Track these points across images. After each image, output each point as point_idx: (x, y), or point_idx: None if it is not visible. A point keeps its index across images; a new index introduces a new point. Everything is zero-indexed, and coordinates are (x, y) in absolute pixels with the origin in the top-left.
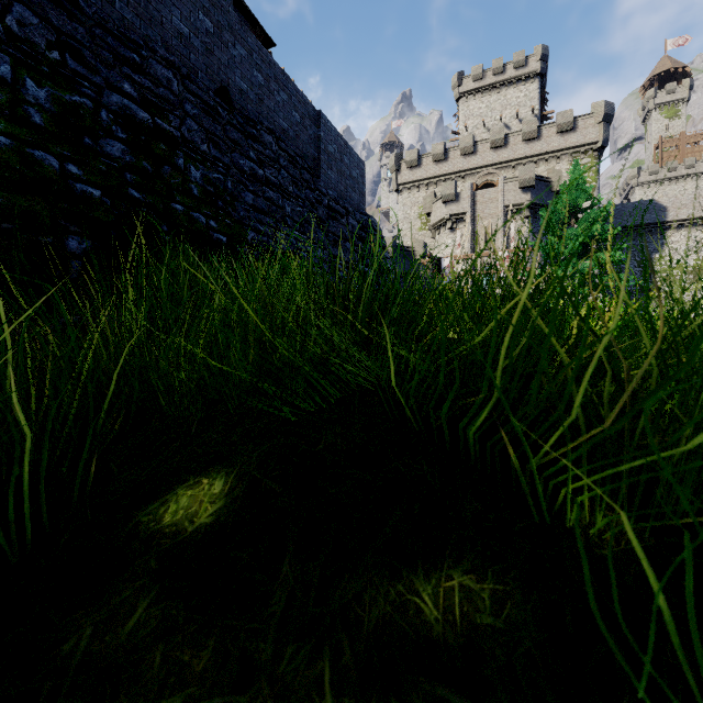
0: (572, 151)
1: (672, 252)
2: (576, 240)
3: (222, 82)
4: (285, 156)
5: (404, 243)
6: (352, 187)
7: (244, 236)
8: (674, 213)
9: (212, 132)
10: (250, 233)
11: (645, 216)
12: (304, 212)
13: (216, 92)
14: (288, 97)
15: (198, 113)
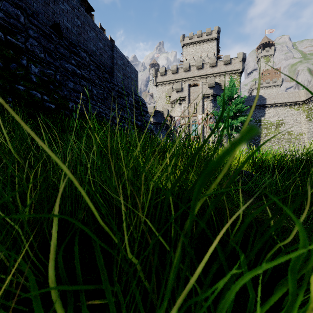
0: (230, 72)
1: (268, 117)
2: (231, 111)
3: (55, 22)
4: (93, 64)
5: (159, 109)
6: (131, 82)
7: (67, 105)
8: (269, 101)
9: (47, 47)
10: (71, 103)
11: (258, 102)
12: (104, 93)
13: (51, 26)
14: (96, 34)
15: (38, 36)
